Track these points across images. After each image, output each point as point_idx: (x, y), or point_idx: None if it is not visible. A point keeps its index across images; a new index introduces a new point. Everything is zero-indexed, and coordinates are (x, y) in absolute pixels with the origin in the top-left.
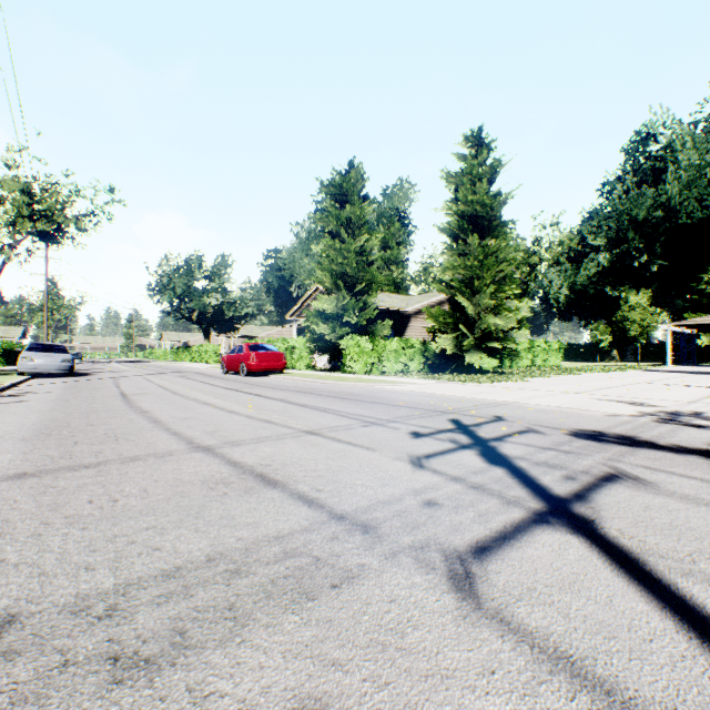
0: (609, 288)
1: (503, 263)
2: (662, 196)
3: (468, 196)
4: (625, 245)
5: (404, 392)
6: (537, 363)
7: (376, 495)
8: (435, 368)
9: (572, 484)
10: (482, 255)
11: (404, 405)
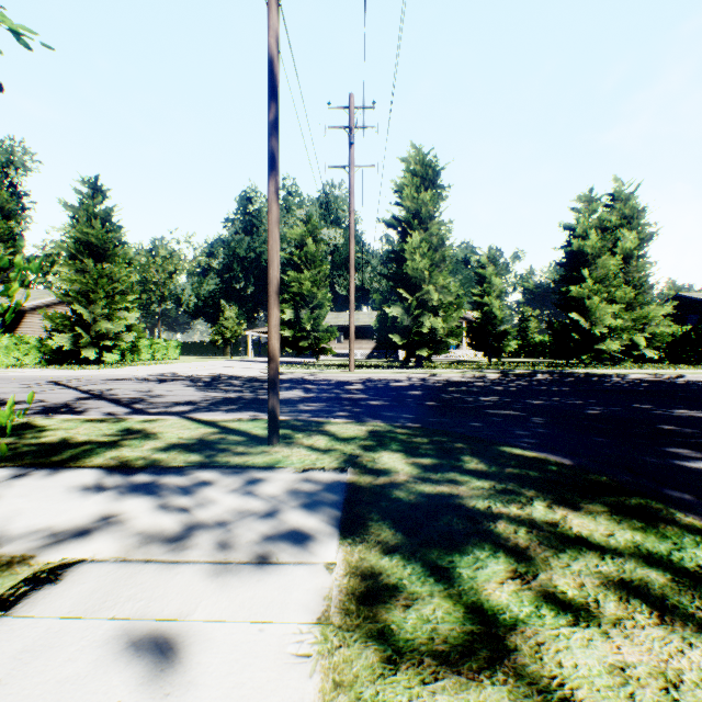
0: (224, 302)
1: (117, 283)
2: (256, 244)
3: (85, 229)
4: (232, 273)
5: (19, 375)
6: (159, 357)
7: (8, 391)
8: (55, 362)
9: (83, 385)
10: (98, 276)
11: (19, 379)
